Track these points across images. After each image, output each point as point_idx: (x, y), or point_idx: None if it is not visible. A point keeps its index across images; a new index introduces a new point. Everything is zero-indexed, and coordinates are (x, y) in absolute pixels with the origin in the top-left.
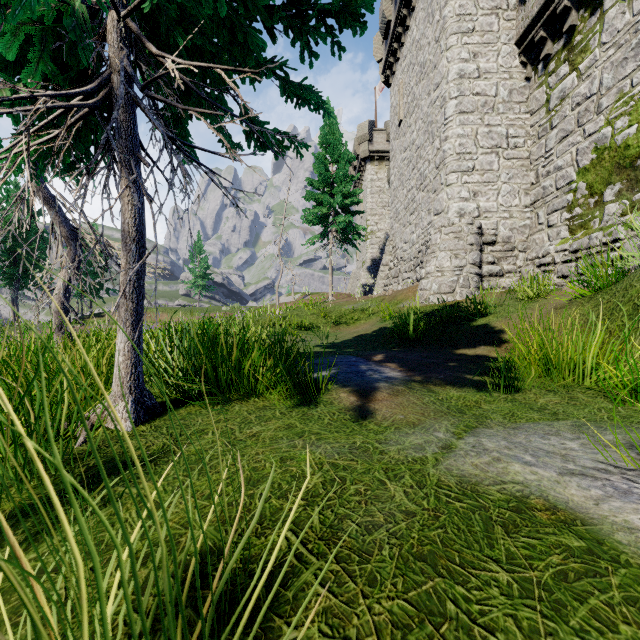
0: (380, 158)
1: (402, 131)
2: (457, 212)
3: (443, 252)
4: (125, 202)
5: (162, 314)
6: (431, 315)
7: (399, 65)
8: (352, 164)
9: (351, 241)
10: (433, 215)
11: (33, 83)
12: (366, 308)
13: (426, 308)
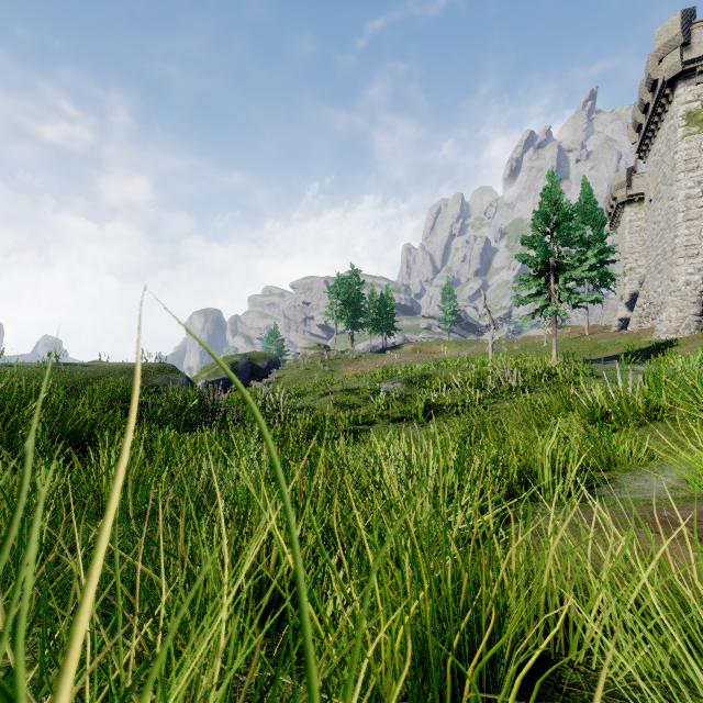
0: (640, 199)
1: (652, 207)
2: (684, 282)
3: (671, 308)
4: (555, 329)
5: (438, 346)
6: (653, 346)
7: (650, 155)
8: (608, 203)
9: (606, 286)
10: (670, 281)
11: (541, 312)
12: (617, 341)
13: (656, 342)
